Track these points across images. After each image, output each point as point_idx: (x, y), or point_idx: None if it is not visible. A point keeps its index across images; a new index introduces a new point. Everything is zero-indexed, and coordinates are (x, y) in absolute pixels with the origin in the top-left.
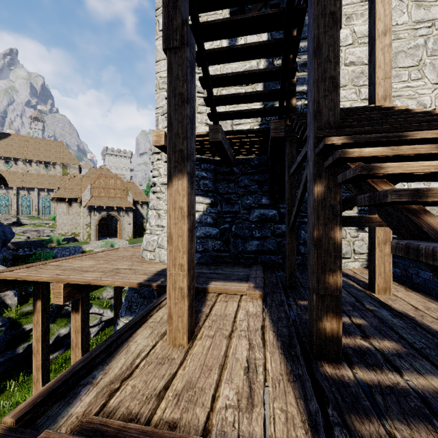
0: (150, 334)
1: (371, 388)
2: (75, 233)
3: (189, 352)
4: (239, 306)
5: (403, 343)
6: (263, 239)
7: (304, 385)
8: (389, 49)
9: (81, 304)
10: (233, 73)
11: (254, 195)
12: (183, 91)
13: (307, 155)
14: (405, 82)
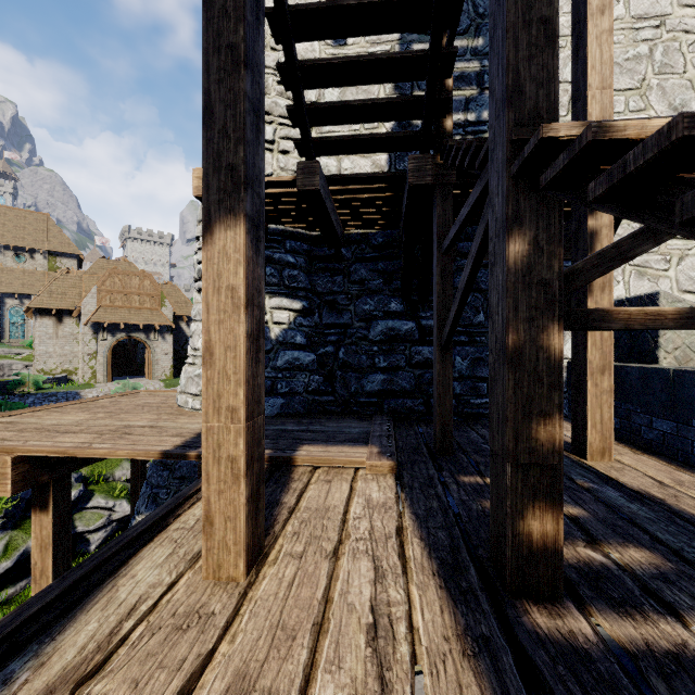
0: (169, 556)
1: (637, 660)
2: (69, 370)
3: (248, 595)
4: (352, 489)
5: (662, 551)
6: (393, 372)
7: (498, 664)
8: (610, 38)
9: (53, 495)
10: (340, 58)
11: (378, 296)
12: (235, 40)
13: (488, 188)
14: (620, 114)
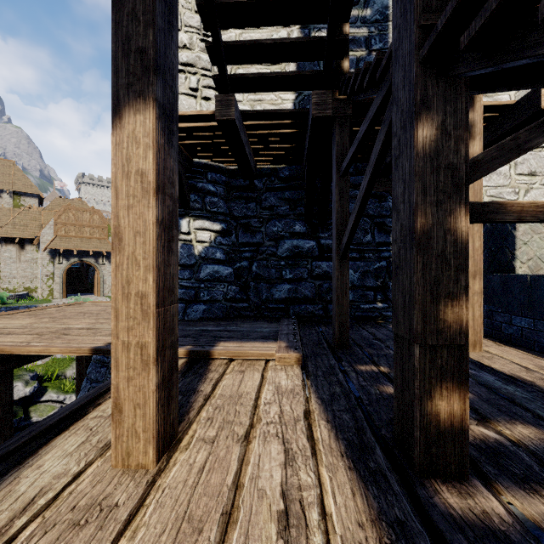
0: (82, 445)
1: None
2: (30, 288)
3: (156, 483)
4: (263, 378)
5: None
6: (297, 282)
7: None
8: None
9: None
10: None
11: (284, 219)
12: None
13: (392, 87)
14: None
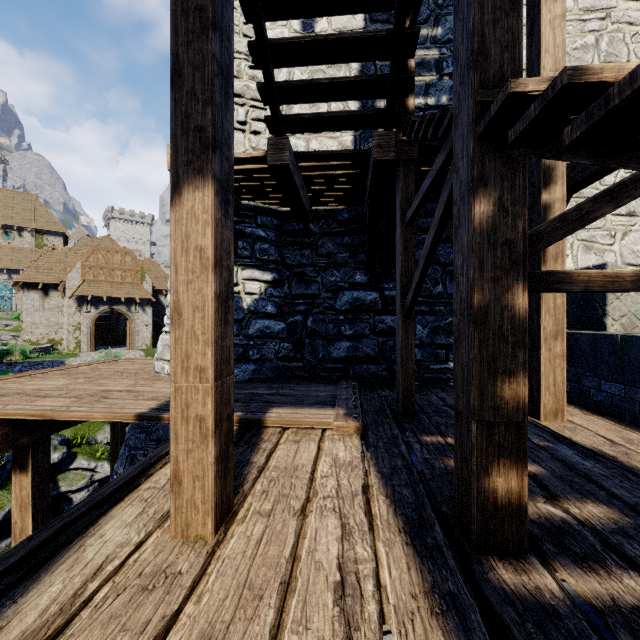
0: (139, 515)
1: (604, 616)
2: (55, 340)
3: (216, 554)
4: (320, 449)
5: (619, 506)
6: (358, 339)
7: (466, 622)
8: (562, 23)
9: (33, 457)
10: (308, 37)
11: (344, 268)
12: (204, 3)
13: (453, 153)
14: None
